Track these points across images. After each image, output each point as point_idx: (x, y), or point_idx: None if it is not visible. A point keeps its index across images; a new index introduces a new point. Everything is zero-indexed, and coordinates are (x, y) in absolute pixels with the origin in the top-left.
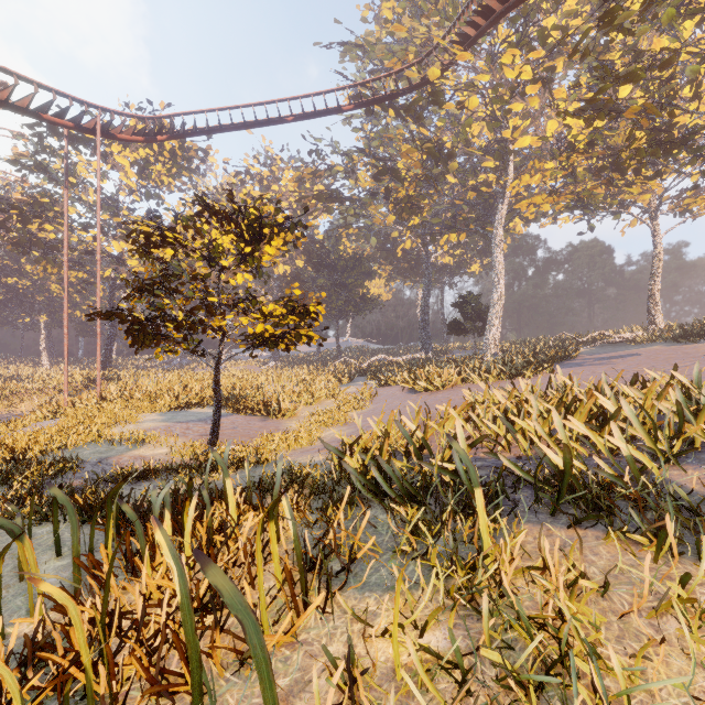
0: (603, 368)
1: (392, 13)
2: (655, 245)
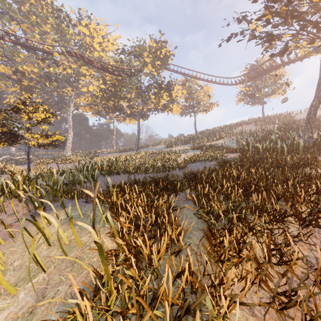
0: None
1: None
2: (114, 128)
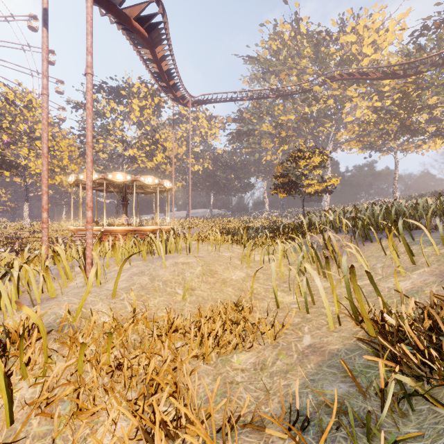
0: None
1: (276, 47)
2: (396, 164)
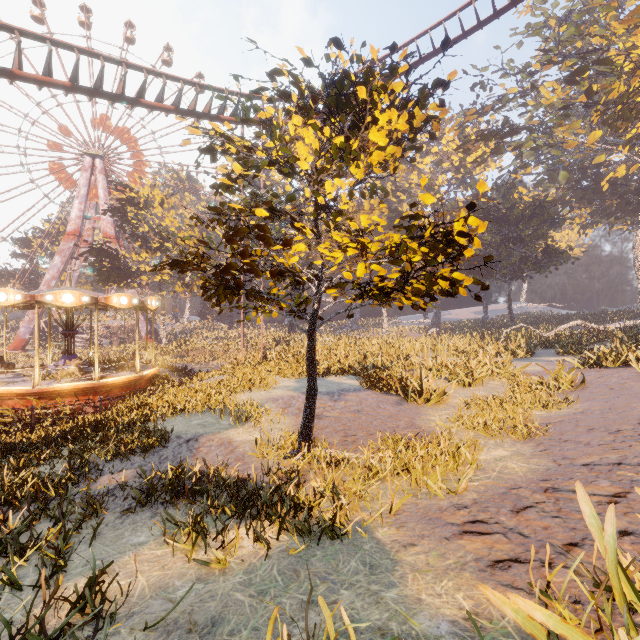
0: None
1: None
2: None
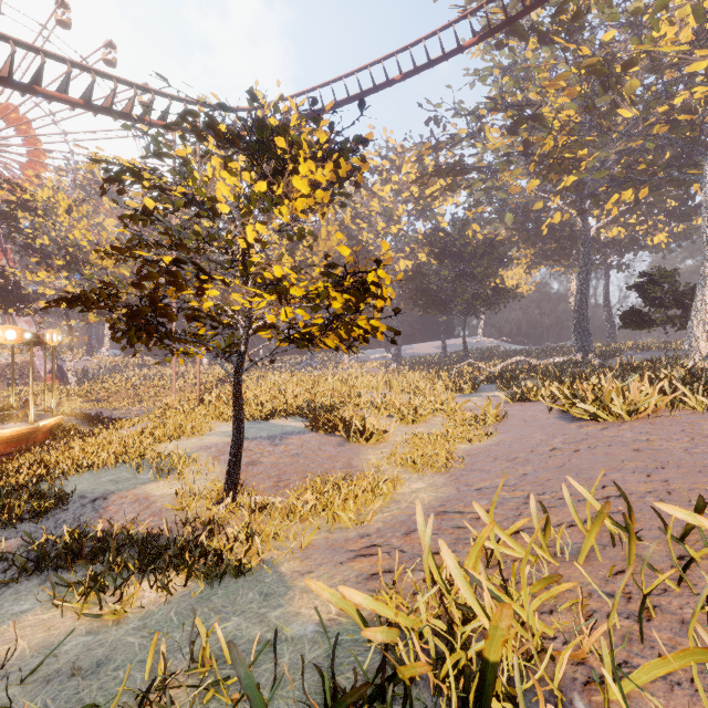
0: None
1: None
2: None
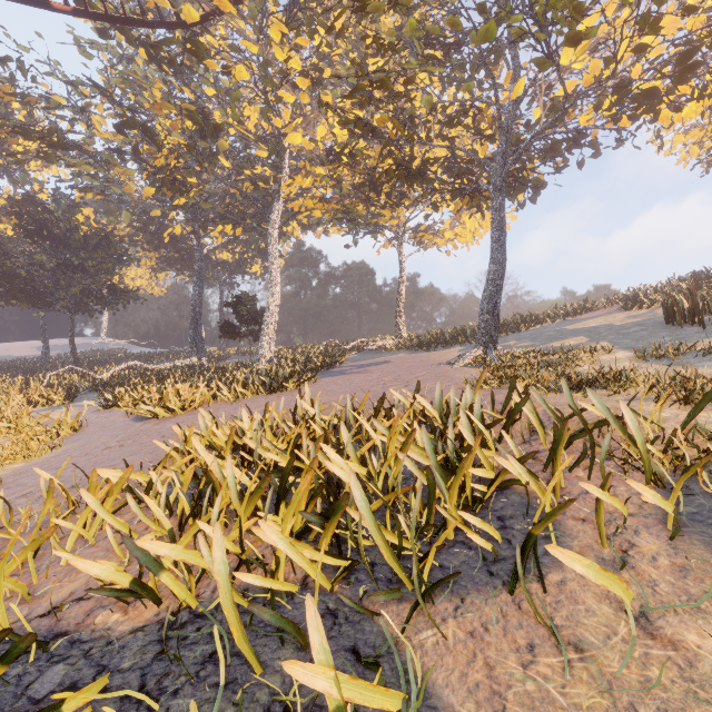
0: (360, 377)
1: None
2: (401, 266)
